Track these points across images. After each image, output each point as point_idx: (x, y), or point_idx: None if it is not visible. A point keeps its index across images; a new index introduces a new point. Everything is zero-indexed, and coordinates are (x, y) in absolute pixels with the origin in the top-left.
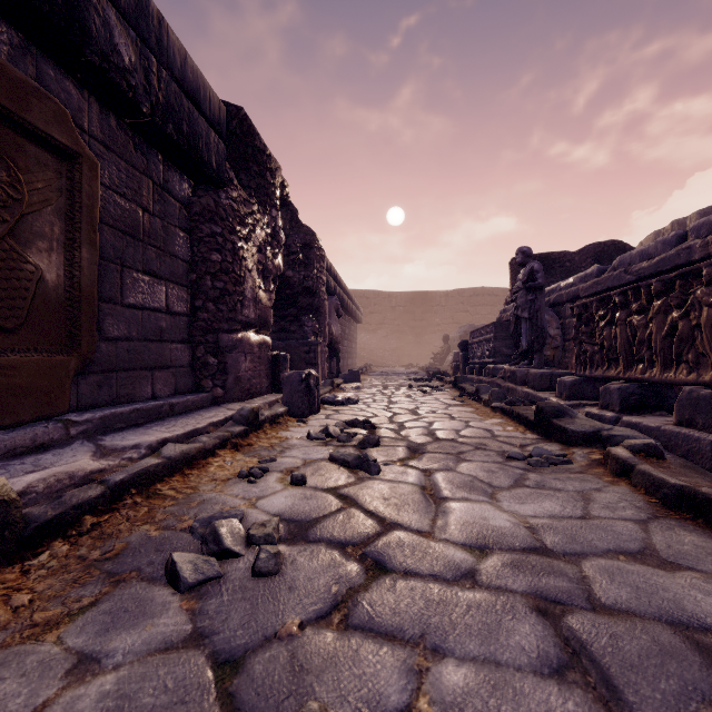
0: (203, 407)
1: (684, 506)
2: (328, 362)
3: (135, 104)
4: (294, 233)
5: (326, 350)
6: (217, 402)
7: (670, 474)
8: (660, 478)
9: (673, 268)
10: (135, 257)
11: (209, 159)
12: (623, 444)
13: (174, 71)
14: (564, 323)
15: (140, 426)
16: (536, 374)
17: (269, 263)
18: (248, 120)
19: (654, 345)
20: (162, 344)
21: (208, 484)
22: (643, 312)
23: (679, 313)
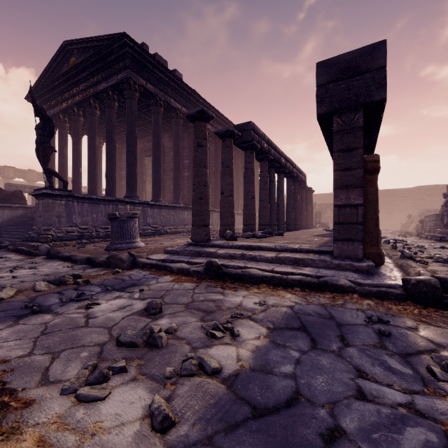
0: None
1: None
2: None
3: None
4: None
5: None
6: None
7: None
8: None
9: None
10: None
11: None
12: None
13: None
14: None
15: None
16: (446, 231)
17: None
18: None
19: None
20: None
21: None
22: None
23: None
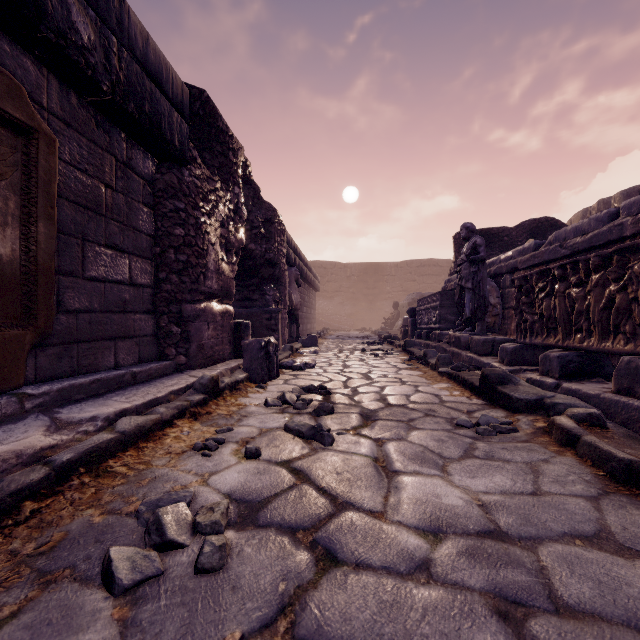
0: (166, 375)
1: (633, 481)
2: (289, 327)
3: (94, 82)
4: (256, 209)
5: (286, 317)
6: (180, 369)
7: (615, 445)
8: (607, 451)
9: (606, 243)
10: (97, 231)
11: (172, 138)
12: (567, 413)
13: (135, 52)
14: (504, 292)
15: (100, 396)
16: (479, 340)
17: (232, 237)
18: (211, 102)
19: (592, 316)
20: (126, 315)
21: (162, 458)
22: (581, 284)
23: (616, 286)
